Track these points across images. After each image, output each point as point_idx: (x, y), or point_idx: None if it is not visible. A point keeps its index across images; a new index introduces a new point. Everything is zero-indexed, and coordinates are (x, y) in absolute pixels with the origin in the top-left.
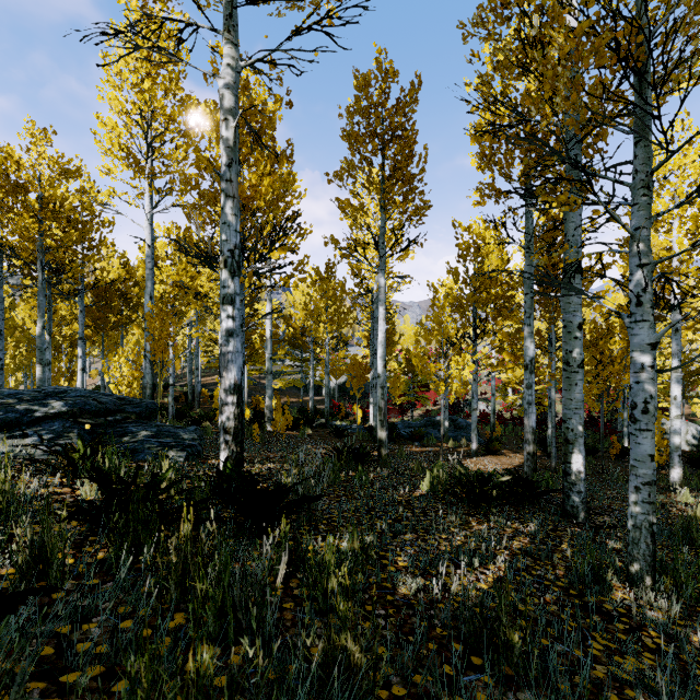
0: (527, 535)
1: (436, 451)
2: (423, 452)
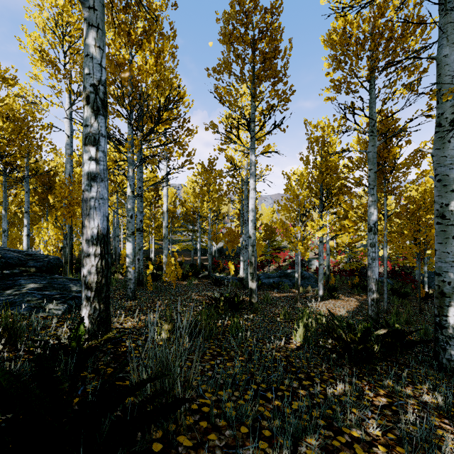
0: (437, 410)
1: (291, 296)
2: (282, 297)
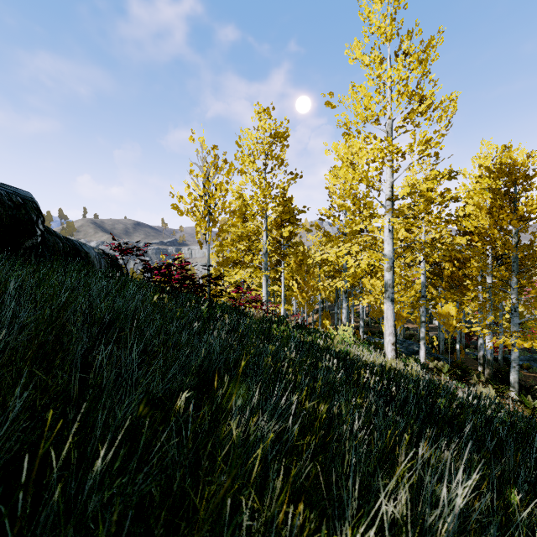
0: None
1: None
2: (531, 375)
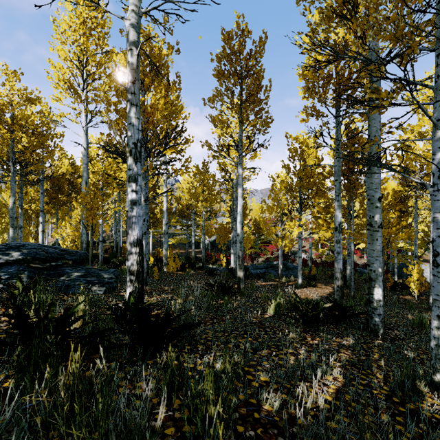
0: (348, 347)
1: (275, 284)
2: (267, 285)
